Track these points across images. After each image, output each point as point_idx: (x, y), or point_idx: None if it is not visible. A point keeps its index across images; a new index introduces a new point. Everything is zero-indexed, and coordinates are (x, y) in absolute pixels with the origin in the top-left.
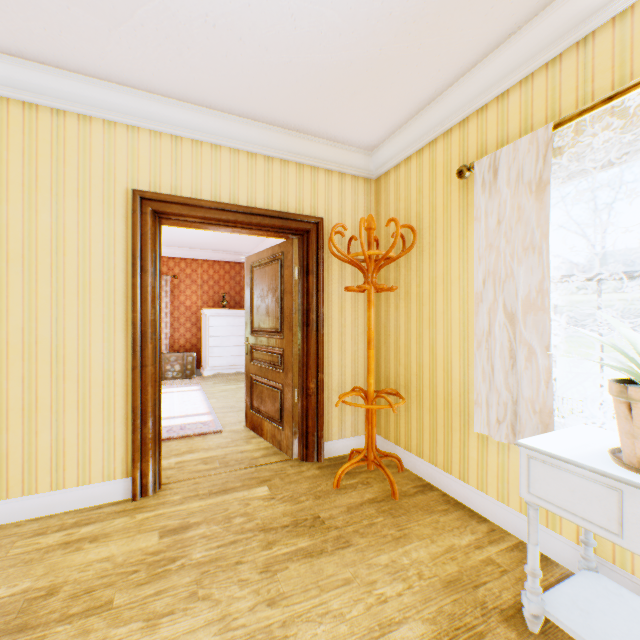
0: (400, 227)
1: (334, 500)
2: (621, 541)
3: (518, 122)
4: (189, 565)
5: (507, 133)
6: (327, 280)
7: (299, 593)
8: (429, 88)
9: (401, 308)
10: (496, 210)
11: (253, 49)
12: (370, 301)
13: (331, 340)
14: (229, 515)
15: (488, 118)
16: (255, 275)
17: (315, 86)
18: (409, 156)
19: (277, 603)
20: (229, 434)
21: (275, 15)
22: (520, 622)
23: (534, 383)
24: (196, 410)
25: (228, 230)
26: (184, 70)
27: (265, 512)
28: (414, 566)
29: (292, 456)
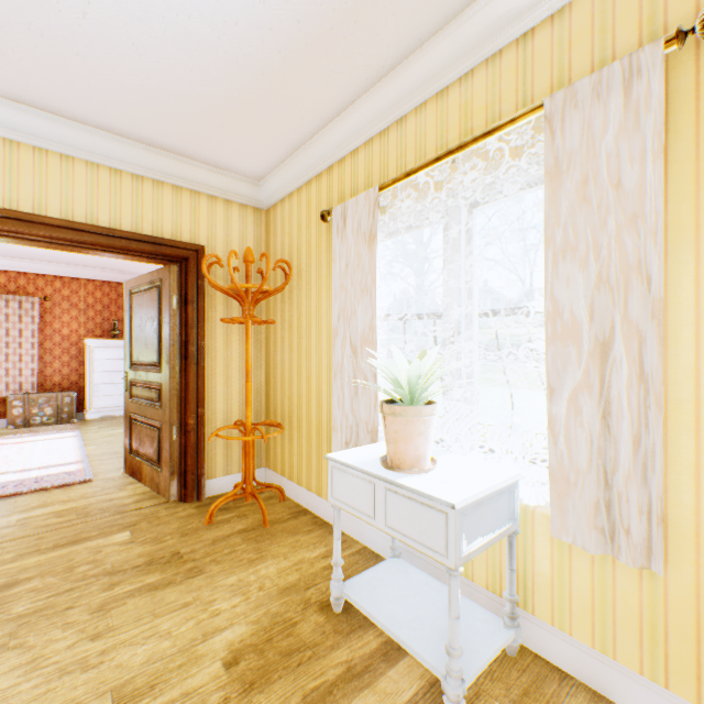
0: (277, 262)
1: (202, 535)
2: (374, 522)
3: (364, 178)
4: (6, 620)
5: (357, 186)
6: (211, 311)
7: (131, 623)
8: (298, 133)
9: (286, 341)
10: (345, 254)
11: (97, 66)
12: (248, 333)
13: (216, 373)
14: (73, 565)
15: (346, 170)
16: (135, 302)
17: (179, 112)
18: (292, 192)
19: (102, 636)
20: (101, 483)
21: (114, 40)
22: (333, 608)
23: (368, 407)
24: (64, 459)
25: (87, 252)
26: (13, 71)
27: (119, 556)
28: (259, 581)
29: (170, 498)
